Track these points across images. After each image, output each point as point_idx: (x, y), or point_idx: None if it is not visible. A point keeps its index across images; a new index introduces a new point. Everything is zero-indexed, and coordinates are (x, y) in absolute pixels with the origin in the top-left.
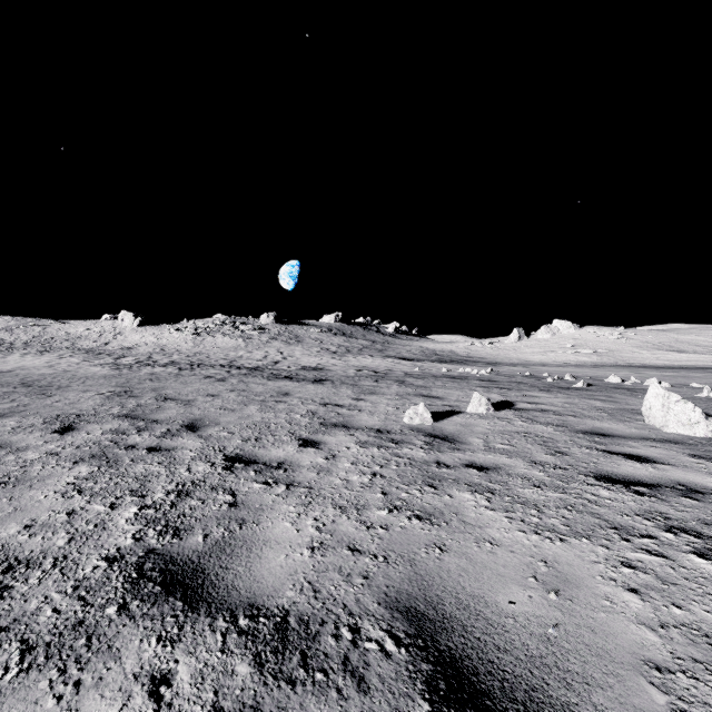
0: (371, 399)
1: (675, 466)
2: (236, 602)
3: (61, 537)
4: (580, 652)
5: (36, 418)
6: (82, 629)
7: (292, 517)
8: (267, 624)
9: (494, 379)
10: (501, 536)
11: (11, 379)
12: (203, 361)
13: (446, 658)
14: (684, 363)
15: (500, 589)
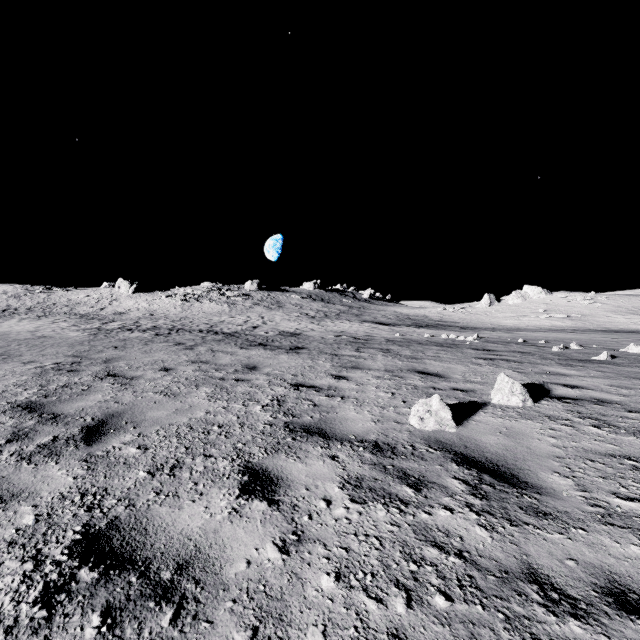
0: (355, 378)
1: None
2: None
3: None
4: None
5: None
6: None
7: None
8: None
9: (489, 348)
10: None
11: None
12: (184, 325)
13: None
14: None
15: None
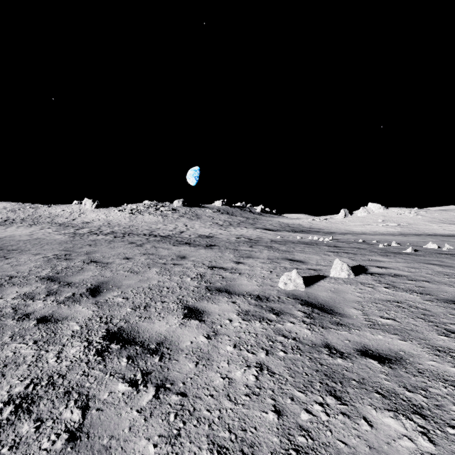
0: (248, 263)
1: None
2: None
3: None
4: None
5: None
6: None
7: None
8: None
9: (338, 245)
10: None
11: None
12: (133, 231)
13: None
14: None
15: None
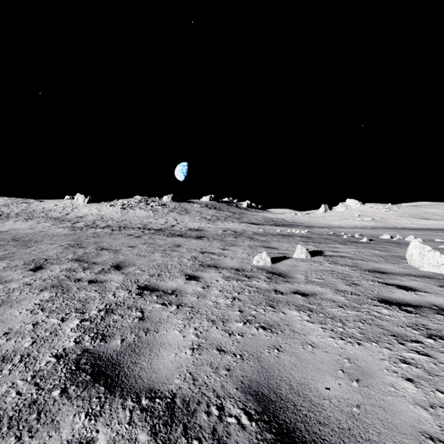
0: (232, 249)
1: (430, 293)
2: (140, 387)
3: (27, 341)
4: (376, 425)
5: (19, 261)
6: (35, 406)
7: (179, 327)
8: (161, 404)
9: (310, 236)
10: (318, 341)
11: (6, 236)
12: (127, 225)
13: (283, 429)
14: (429, 226)
15: (318, 378)
